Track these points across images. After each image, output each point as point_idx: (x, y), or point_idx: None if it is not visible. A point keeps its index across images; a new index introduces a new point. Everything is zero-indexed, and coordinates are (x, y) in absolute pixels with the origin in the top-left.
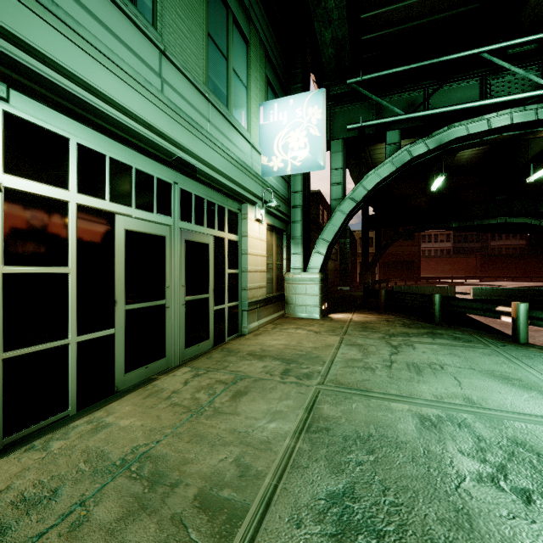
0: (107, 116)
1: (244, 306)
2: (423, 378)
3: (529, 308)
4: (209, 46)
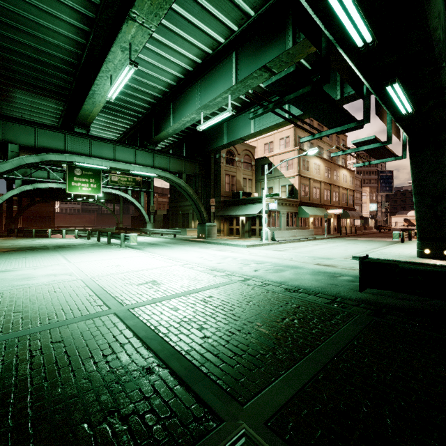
0: None
1: None
2: (19, 241)
3: (52, 230)
4: None
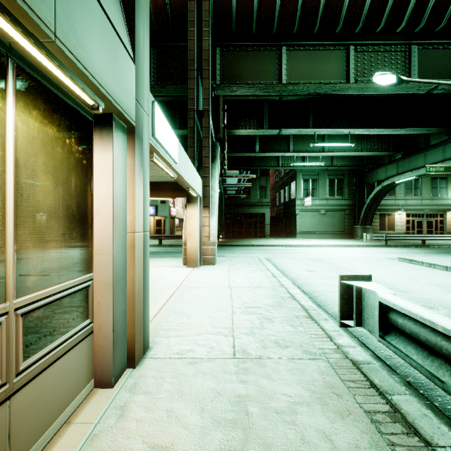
0: (414, 210)
1: (445, 233)
2: None
3: None
4: (432, 190)
